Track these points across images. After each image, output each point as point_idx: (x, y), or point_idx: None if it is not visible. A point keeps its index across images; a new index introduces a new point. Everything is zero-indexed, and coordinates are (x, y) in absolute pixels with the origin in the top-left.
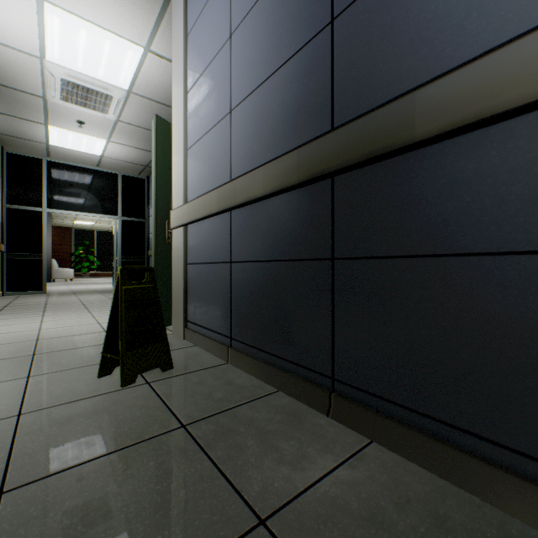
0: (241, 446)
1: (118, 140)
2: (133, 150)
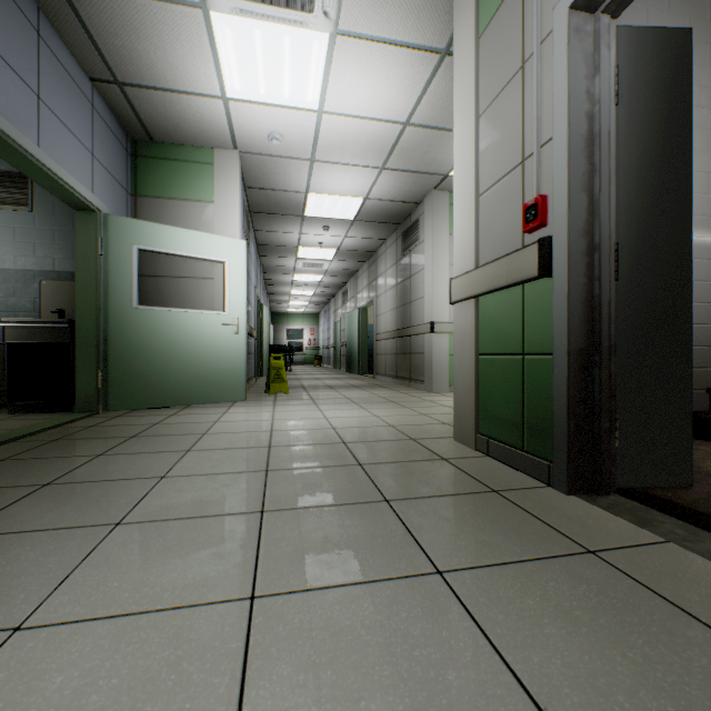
0: None
1: None
2: None
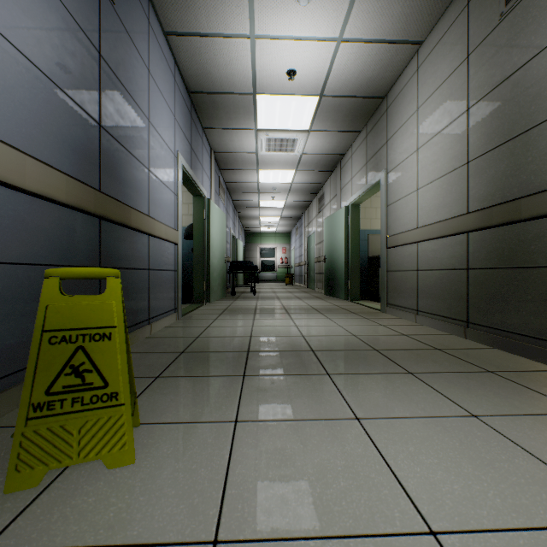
0: (155, 363)
1: None
2: None
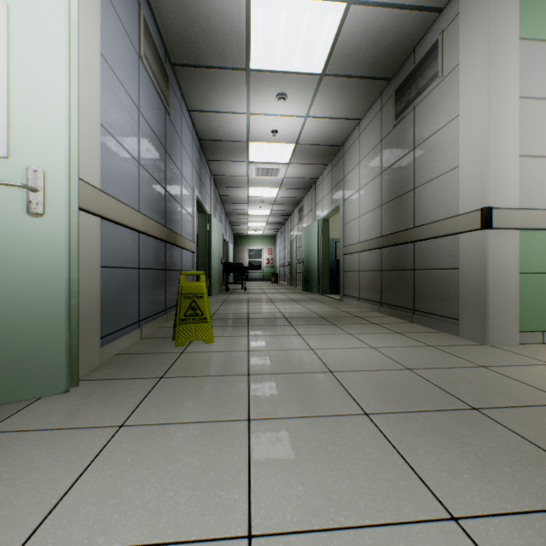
0: None
1: None
2: None
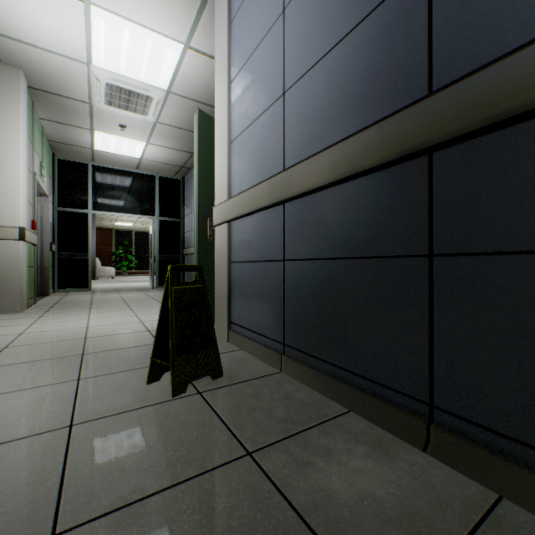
0: (326, 490)
1: (156, 142)
2: (170, 152)
